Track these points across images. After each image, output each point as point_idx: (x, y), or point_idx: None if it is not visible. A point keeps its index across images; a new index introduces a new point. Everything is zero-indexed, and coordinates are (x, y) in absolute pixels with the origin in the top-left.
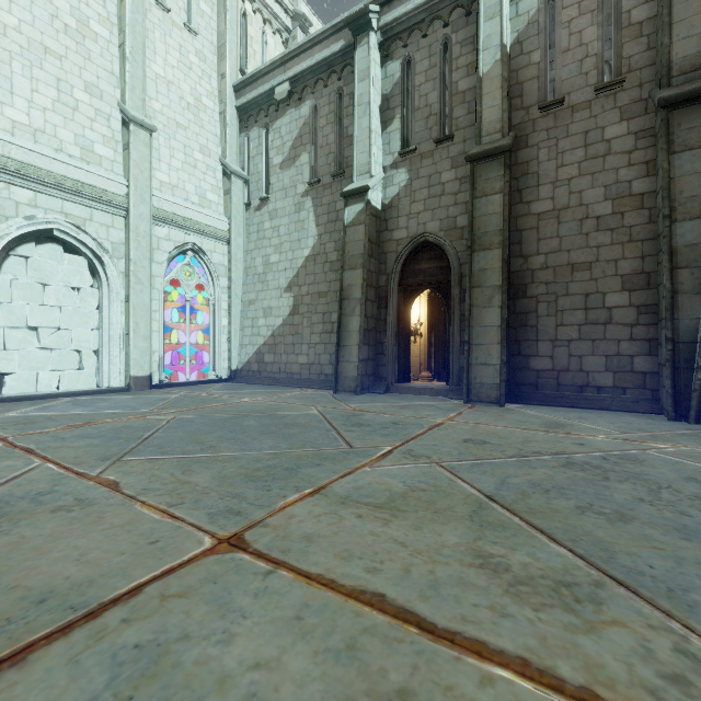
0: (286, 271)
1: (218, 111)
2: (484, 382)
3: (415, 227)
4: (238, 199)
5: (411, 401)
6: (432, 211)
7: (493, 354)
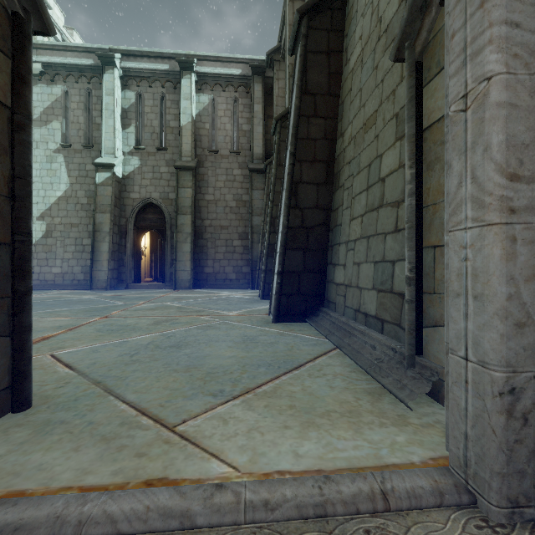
0: (38, 204)
1: None
2: (183, 279)
3: (145, 193)
4: None
5: (144, 291)
6: (155, 187)
7: (187, 265)
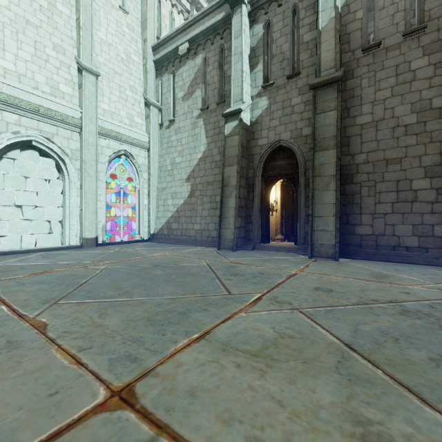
0: (186, 168)
1: (142, 63)
2: (323, 243)
3: (273, 136)
4: (154, 121)
5: (271, 256)
6: (285, 125)
7: (330, 223)
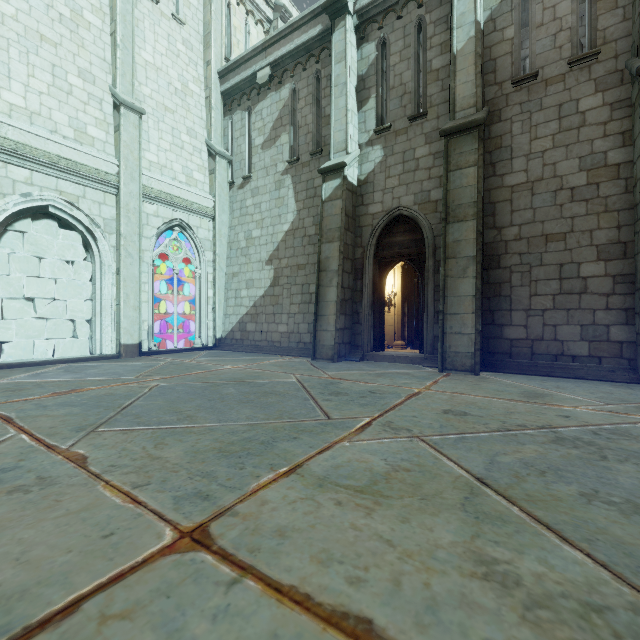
0: (267, 245)
1: (204, 96)
2: (459, 351)
3: (390, 201)
4: (222, 178)
5: (386, 369)
6: (406, 186)
7: (467, 323)
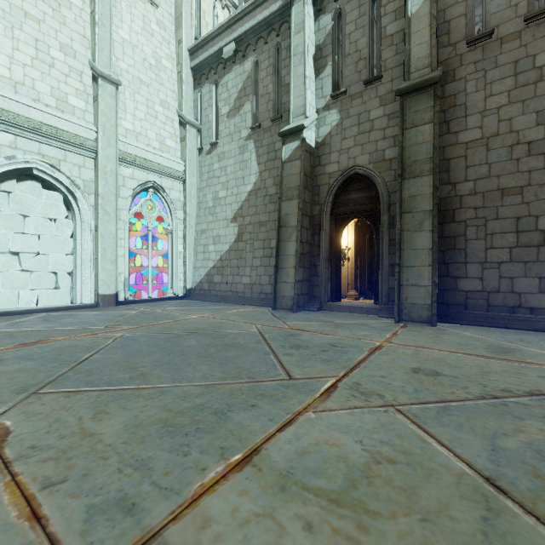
0: (232, 204)
1: (176, 71)
2: (415, 303)
3: (346, 161)
4: (192, 145)
5: (344, 319)
6: (361, 146)
7: (424, 276)
